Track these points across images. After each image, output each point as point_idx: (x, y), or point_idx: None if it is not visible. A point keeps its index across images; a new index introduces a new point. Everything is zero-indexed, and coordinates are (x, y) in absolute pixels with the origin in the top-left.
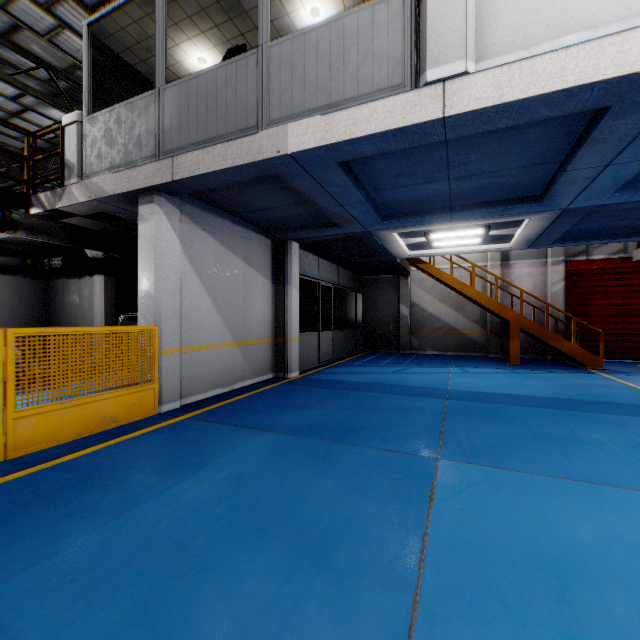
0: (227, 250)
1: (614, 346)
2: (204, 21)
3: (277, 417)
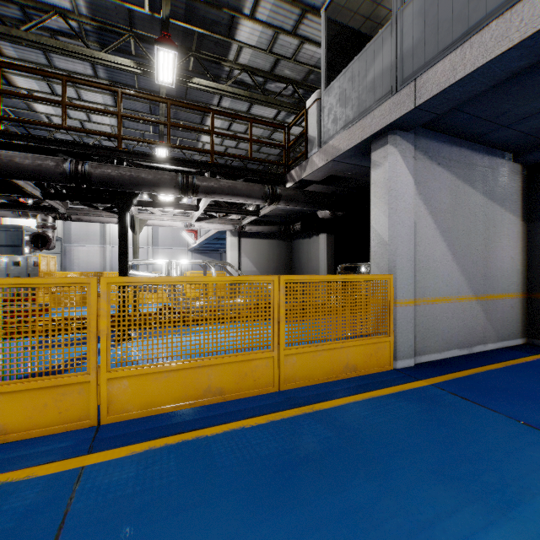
0: (464, 185)
1: None
2: None
3: None
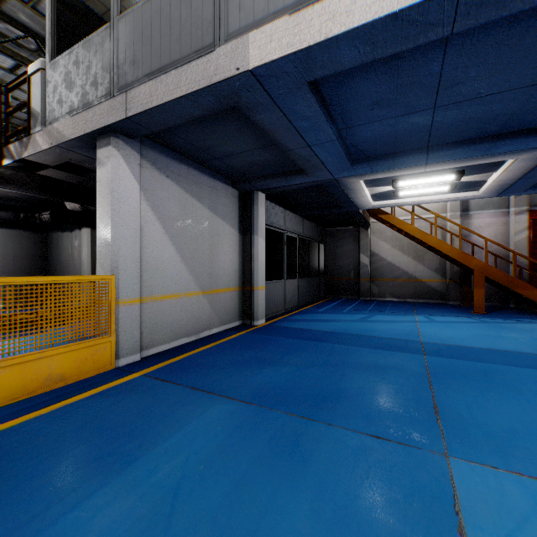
0: (192, 198)
1: None
2: None
3: (239, 376)
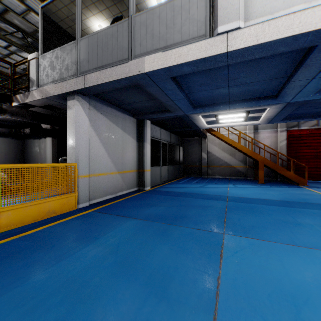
0: (113, 124)
1: (312, 173)
2: (101, 5)
3: (139, 211)
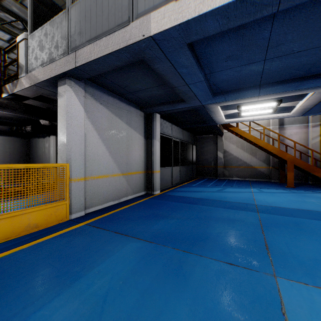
0: (116, 117)
1: None
2: None
3: (144, 225)
